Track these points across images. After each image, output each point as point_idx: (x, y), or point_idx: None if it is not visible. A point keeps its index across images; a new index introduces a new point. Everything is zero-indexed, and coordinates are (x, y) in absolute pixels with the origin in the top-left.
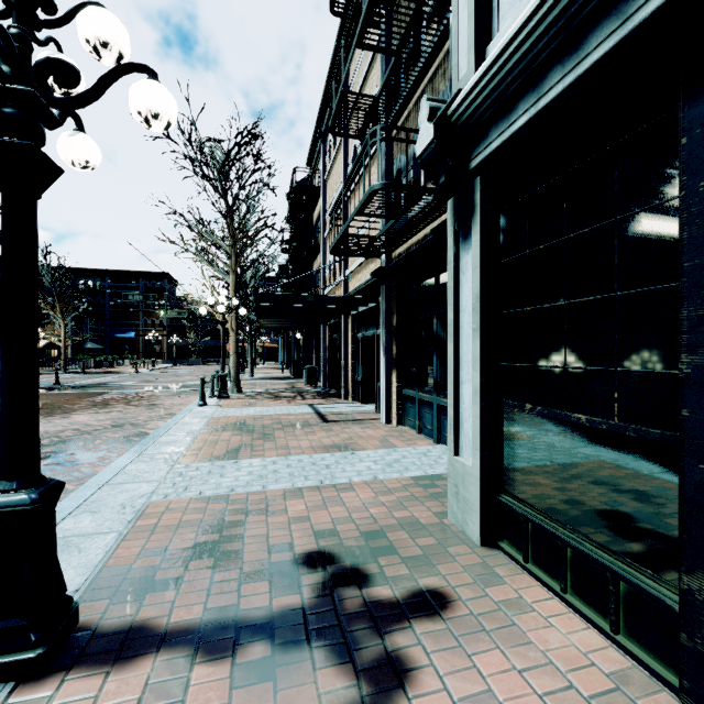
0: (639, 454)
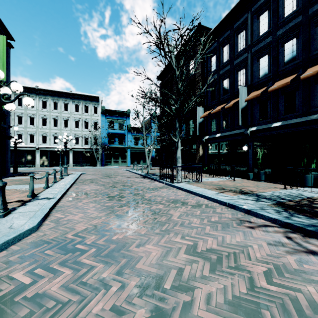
0: (11, 161)
